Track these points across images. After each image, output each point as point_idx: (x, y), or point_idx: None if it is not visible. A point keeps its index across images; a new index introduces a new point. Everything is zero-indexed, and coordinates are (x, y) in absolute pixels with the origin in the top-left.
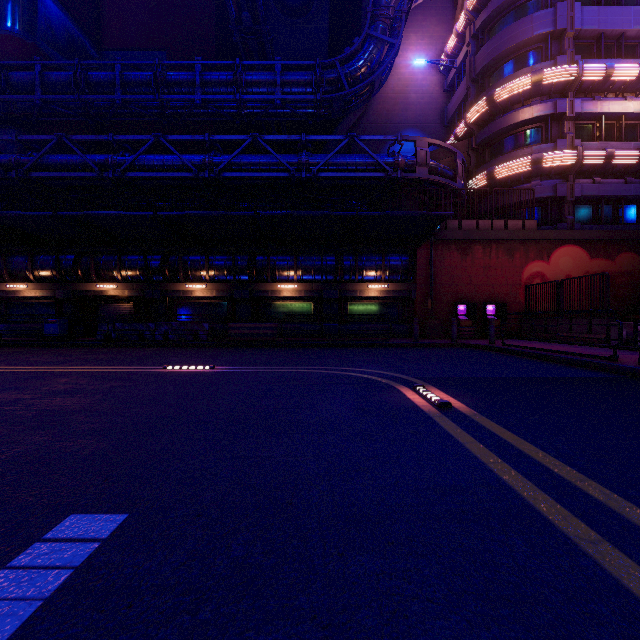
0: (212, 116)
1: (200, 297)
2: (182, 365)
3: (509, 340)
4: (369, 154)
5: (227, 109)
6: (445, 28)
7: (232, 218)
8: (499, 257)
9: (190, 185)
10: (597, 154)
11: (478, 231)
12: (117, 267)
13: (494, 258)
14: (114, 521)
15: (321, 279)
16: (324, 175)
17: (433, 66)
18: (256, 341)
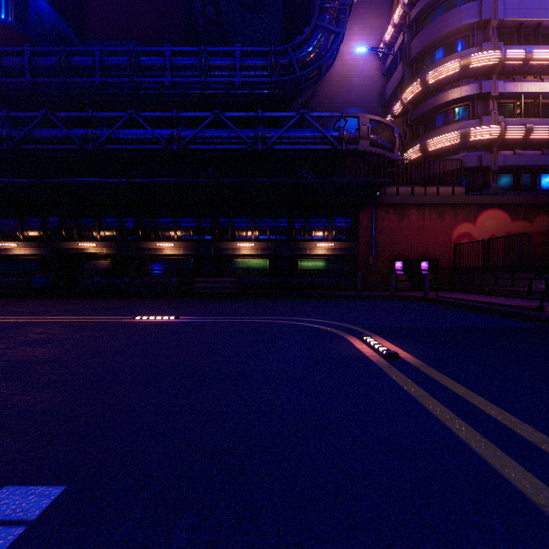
0: (180, 96)
1: (169, 254)
2: (150, 315)
3: (441, 292)
4: (317, 129)
5: (193, 90)
6: (383, 20)
7: (197, 184)
8: (432, 219)
9: (160, 156)
10: (518, 129)
11: (413, 196)
12: (96, 228)
13: (427, 220)
14: (48, 496)
15: (275, 239)
16: (278, 147)
17: (373, 53)
18: (218, 293)
